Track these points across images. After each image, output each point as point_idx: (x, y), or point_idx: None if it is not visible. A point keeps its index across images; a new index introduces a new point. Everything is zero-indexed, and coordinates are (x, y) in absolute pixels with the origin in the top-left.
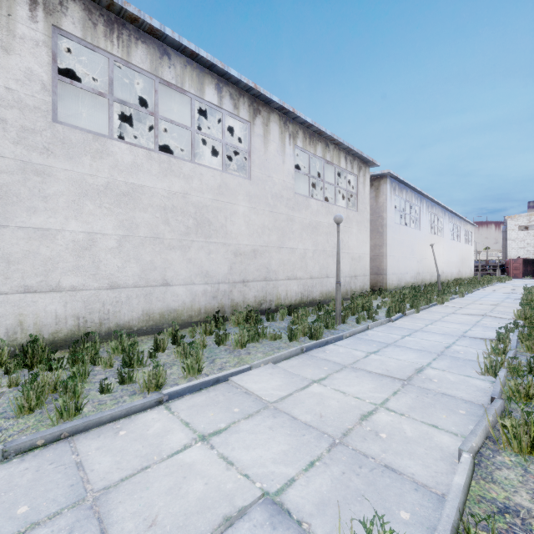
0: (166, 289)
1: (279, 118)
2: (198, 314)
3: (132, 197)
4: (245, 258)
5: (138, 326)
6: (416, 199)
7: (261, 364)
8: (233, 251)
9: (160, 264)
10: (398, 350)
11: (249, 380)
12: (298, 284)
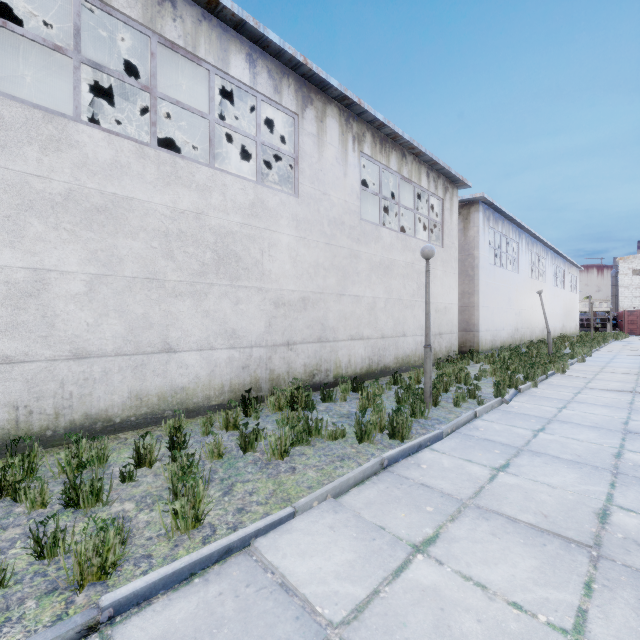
0: (169, 358)
1: (339, 112)
2: (219, 394)
3: (112, 214)
4: (291, 309)
5: (121, 416)
6: (514, 234)
7: (314, 502)
8: (272, 300)
9: (159, 320)
10: (539, 461)
11: (289, 546)
12: (365, 345)
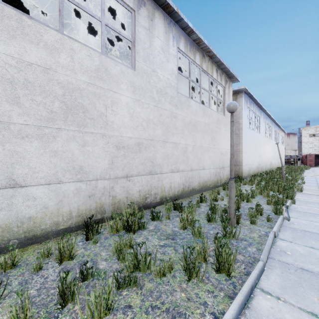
0: (14, 192)
1: (164, 17)
2: (67, 219)
3: None
4: (129, 151)
5: None
6: (258, 112)
7: None
8: (114, 144)
9: (3, 158)
10: None
11: None
12: (180, 176)
